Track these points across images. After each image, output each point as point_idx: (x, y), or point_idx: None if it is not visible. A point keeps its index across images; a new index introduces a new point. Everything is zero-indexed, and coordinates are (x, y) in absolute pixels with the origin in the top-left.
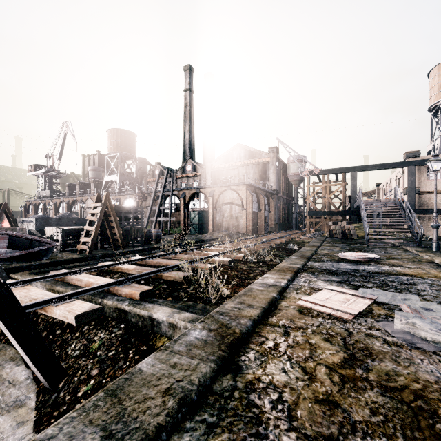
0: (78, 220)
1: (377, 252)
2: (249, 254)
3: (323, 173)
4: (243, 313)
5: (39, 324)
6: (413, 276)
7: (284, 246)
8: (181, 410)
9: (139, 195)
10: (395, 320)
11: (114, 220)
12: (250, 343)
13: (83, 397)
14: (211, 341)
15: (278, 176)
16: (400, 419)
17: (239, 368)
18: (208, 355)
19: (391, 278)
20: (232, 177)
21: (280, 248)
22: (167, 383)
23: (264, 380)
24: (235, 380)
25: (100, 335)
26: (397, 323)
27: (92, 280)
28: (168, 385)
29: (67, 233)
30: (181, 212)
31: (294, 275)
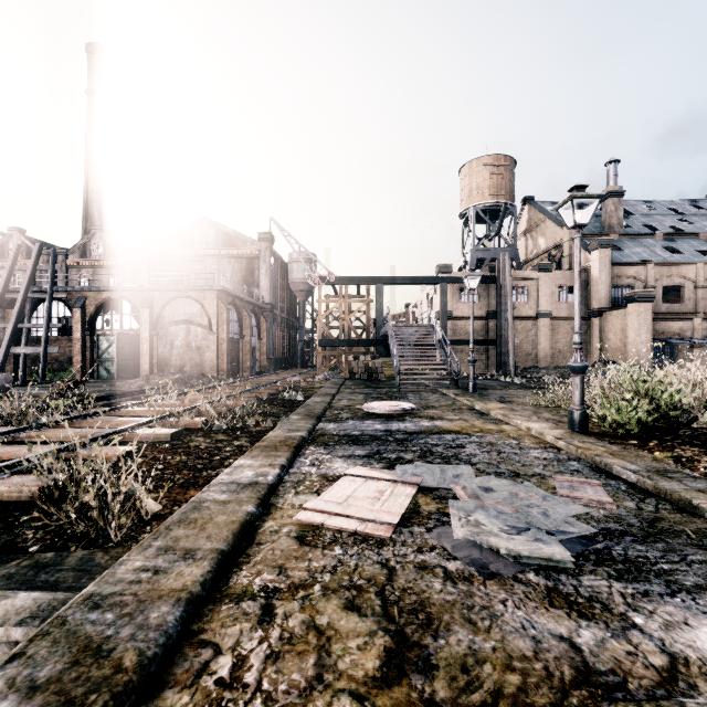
0: None
1: (411, 399)
2: (216, 416)
3: (341, 283)
4: (164, 583)
5: None
6: (458, 433)
7: (282, 396)
8: None
9: None
10: (452, 520)
11: None
12: (166, 686)
13: None
14: None
15: (273, 280)
16: None
17: None
18: None
19: (434, 440)
20: (192, 275)
21: (276, 400)
22: None
23: None
24: None
25: None
26: (457, 527)
27: None
28: None
29: None
30: (75, 337)
31: (294, 455)
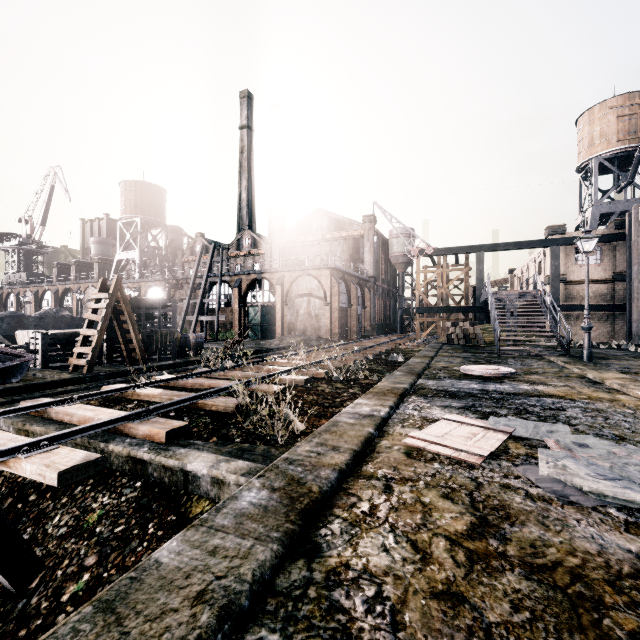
0: (73, 320)
1: (511, 364)
2: (334, 369)
3: (438, 254)
4: (324, 460)
5: (0, 487)
6: (561, 398)
7: (384, 357)
8: (222, 627)
9: (170, 282)
10: (539, 462)
11: (129, 319)
12: (334, 507)
13: (71, 602)
14: (275, 507)
15: (375, 256)
16: (553, 615)
17: (317, 549)
18: (269, 530)
19: (532, 401)
20: (310, 257)
21: (379, 360)
22: (200, 582)
23: (355, 566)
24: (310, 569)
25: (102, 501)
26: (543, 467)
27: (90, 414)
28: (202, 586)
29: (52, 340)
30: (235, 308)
31: (399, 400)
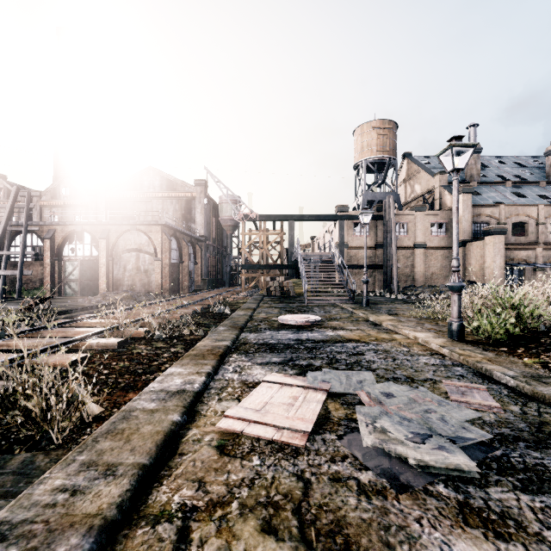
0: None
1: (317, 312)
2: (157, 327)
3: (260, 219)
4: (79, 506)
5: None
6: (358, 342)
7: (212, 310)
8: None
9: None
10: (360, 426)
11: None
12: None
13: None
14: None
15: (207, 217)
16: None
17: None
18: None
19: (338, 348)
20: (142, 213)
21: (207, 313)
22: None
23: None
24: None
25: None
26: (365, 433)
27: None
28: None
29: None
30: (46, 262)
31: (219, 363)
